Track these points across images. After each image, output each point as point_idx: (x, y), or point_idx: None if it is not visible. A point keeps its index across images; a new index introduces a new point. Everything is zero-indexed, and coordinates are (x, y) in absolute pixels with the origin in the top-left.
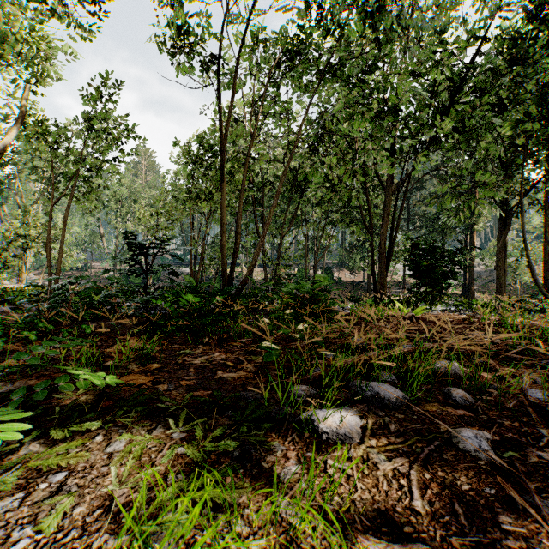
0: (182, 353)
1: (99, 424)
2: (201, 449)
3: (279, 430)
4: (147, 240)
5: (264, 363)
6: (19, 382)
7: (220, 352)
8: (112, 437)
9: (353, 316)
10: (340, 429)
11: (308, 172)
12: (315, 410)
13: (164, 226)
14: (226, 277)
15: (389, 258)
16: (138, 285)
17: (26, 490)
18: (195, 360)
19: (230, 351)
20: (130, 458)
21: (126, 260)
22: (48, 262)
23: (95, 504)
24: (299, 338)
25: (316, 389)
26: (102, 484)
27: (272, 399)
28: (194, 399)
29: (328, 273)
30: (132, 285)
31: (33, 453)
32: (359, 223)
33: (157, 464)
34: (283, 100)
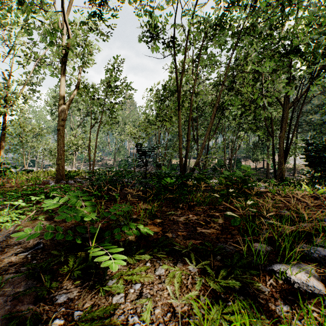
0: (170, 213)
1: (149, 257)
2: (217, 283)
3: (258, 275)
4: (146, 147)
5: (224, 224)
6: (95, 224)
7: (192, 214)
8: (155, 265)
9: (291, 198)
10: (309, 282)
11: (233, 100)
12: (281, 264)
13: (142, 137)
14: (182, 166)
15: (286, 153)
16: (140, 172)
17: (123, 291)
18: (179, 219)
19: (197, 214)
20: (175, 282)
21: (137, 159)
22: (89, 158)
23: (165, 309)
24: (257, 212)
25: (270, 246)
26: (163, 295)
27: (241, 251)
28: (191, 245)
29: (238, 162)
30: (129, 170)
31: (123, 270)
32: (262, 129)
33: (189, 288)
34: (215, 56)
